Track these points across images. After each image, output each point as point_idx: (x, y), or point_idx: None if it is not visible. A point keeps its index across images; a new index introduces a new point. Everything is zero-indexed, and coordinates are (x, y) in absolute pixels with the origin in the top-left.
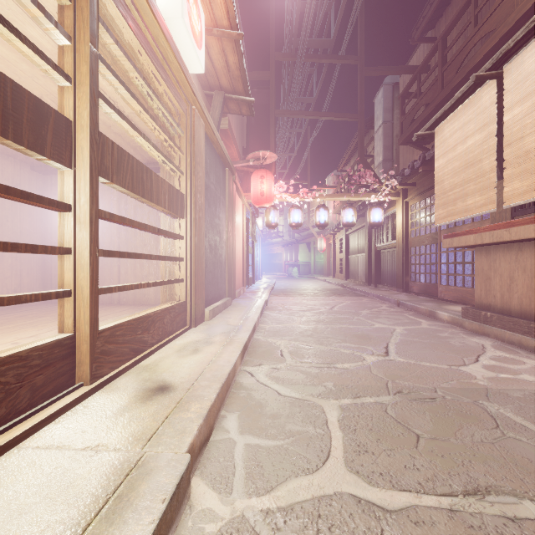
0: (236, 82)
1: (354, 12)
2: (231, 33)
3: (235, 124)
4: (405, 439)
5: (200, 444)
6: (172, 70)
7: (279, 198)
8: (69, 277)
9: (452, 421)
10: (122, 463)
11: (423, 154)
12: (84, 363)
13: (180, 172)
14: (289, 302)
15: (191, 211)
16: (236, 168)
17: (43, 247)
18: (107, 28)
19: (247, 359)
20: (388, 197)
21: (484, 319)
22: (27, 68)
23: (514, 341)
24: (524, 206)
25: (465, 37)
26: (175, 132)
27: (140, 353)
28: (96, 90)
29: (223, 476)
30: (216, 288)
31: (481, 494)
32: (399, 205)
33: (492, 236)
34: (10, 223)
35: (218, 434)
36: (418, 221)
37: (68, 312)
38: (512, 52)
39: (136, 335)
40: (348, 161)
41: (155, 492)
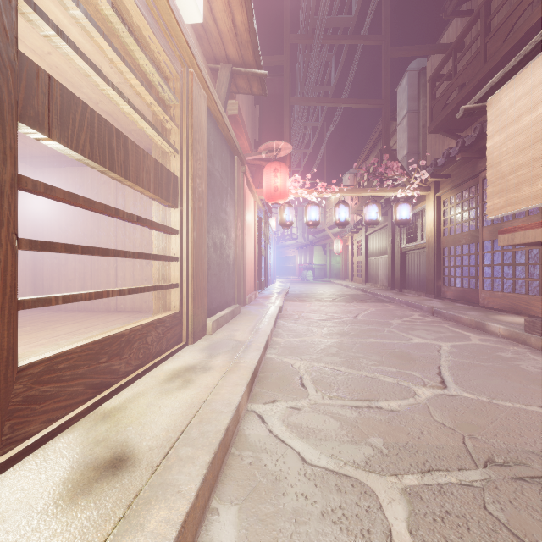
0: (245, 50)
1: None
2: None
3: (246, 112)
4: None
5: None
6: (159, 11)
7: (294, 194)
8: None
9: None
10: None
11: (462, 139)
12: None
13: (172, 148)
14: (306, 309)
15: (187, 199)
16: (247, 162)
17: None
18: None
19: (257, 391)
20: (417, 192)
21: None
22: None
23: None
24: None
25: (510, 4)
26: (169, 101)
27: (106, 388)
28: None
29: None
30: (223, 294)
31: None
32: (430, 200)
33: None
34: None
35: None
36: (453, 217)
37: None
38: None
39: (98, 364)
40: (366, 158)
41: None
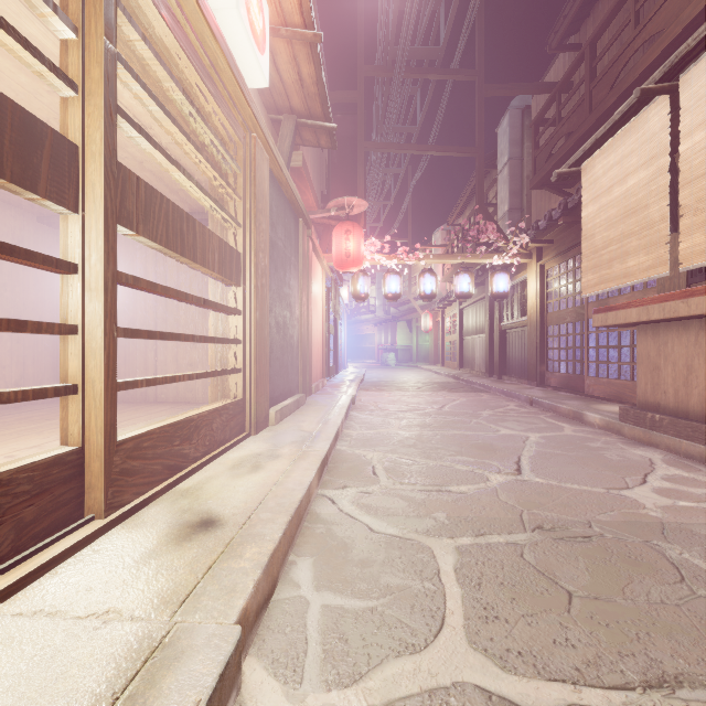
0: (312, 102)
1: (470, 9)
2: (306, 33)
3: (311, 161)
4: (551, 598)
5: (257, 607)
6: (224, 82)
7: (370, 260)
8: (75, 367)
9: (617, 571)
10: (140, 640)
11: (564, 200)
12: (96, 487)
13: (235, 223)
14: (384, 399)
15: (250, 277)
16: (312, 220)
17: (35, 324)
18: (130, 18)
19: (327, 479)
20: (516, 259)
21: (651, 424)
22: (26, 81)
23: (694, 454)
24: (705, 270)
25: (620, 42)
26: (229, 168)
27: (179, 471)
28: (113, 103)
29: (290, 655)
30: (286, 381)
31: (670, 687)
32: (532, 269)
33: (663, 309)
34: (9, 294)
35: (284, 590)
36: (557, 290)
37: (74, 415)
38: (693, 55)
39: (173, 447)
40: (462, 212)
41: (186, 689)
